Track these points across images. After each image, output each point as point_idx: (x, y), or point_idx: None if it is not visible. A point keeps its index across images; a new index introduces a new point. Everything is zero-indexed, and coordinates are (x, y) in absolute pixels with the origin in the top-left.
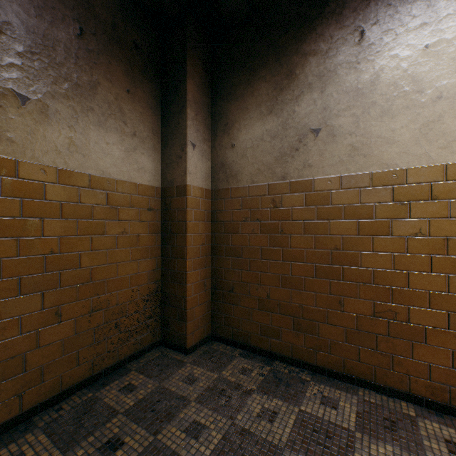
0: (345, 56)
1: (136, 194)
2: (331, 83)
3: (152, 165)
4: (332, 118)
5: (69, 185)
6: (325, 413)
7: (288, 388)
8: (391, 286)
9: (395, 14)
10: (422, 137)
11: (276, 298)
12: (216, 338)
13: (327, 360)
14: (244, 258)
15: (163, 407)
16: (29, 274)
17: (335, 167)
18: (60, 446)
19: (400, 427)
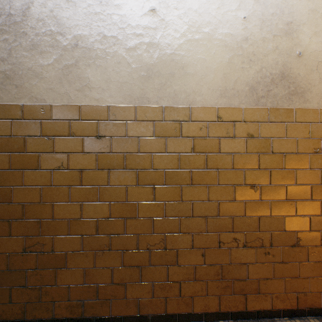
0: None
1: None
2: None
3: None
4: None
5: None
6: None
7: None
8: (40, 219)
9: None
10: (64, 77)
11: None
12: None
13: None
14: None
15: None
16: None
17: None
18: None
19: None
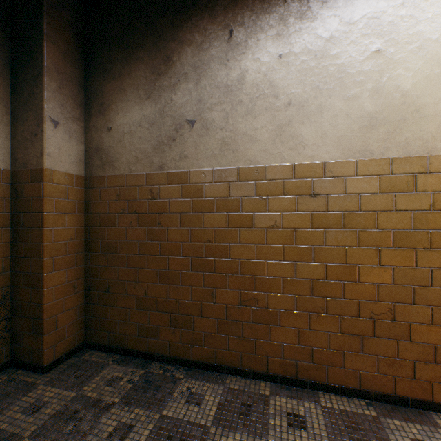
0: (217, 52)
1: None
2: (205, 76)
3: None
4: (206, 111)
5: None
6: (187, 413)
7: (157, 392)
8: (254, 275)
9: (257, 21)
10: (277, 138)
11: (154, 295)
12: (91, 346)
13: (201, 353)
14: (122, 253)
15: None
16: None
17: (208, 160)
18: None
19: (254, 410)
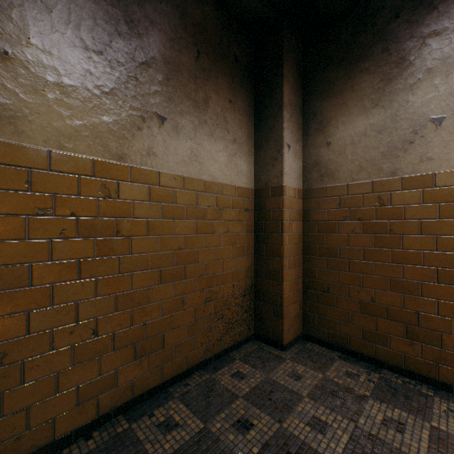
0: None
1: (236, 196)
2: None
3: (247, 168)
4: None
5: (190, 190)
6: None
7: (409, 400)
8: None
9: None
10: None
11: (382, 302)
12: (309, 338)
13: (453, 376)
14: (342, 258)
15: (277, 397)
16: (166, 267)
17: None
18: (198, 416)
19: None
